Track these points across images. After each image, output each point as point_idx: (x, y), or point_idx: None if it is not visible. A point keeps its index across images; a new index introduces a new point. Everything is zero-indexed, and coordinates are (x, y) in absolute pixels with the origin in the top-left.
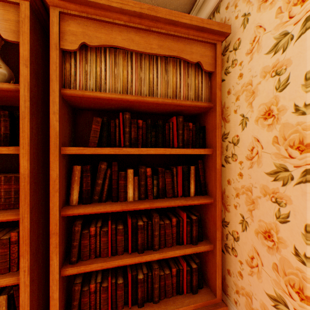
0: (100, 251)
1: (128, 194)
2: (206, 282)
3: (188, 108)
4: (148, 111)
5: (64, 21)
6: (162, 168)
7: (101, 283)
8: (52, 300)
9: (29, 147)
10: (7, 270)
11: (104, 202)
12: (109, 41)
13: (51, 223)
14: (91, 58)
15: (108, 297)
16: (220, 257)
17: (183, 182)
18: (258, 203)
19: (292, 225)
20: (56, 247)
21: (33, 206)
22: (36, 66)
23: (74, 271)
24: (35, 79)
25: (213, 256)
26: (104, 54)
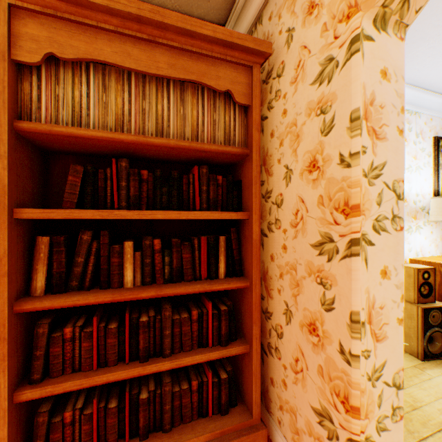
0: (82, 362)
1: (125, 278)
2: (242, 397)
3: (216, 155)
4: (160, 157)
5: (17, 18)
6: (178, 240)
7: (83, 410)
8: None
9: None
10: None
11: (88, 289)
12: (92, 54)
13: None
14: (65, 77)
15: (93, 429)
16: (258, 362)
17: (209, 259)
18: (303, 285)
19: (338, 314)
20: (4, 360)
21: None
22: None
23: (35, 394)
24: None
25: (250, 361)
26: (86, 71)
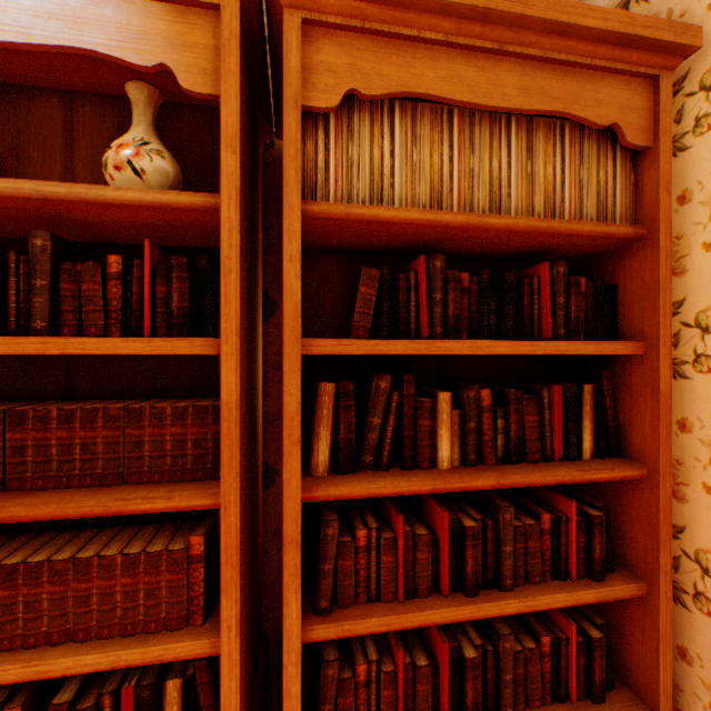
0: (378, 586)
1: (438, 453)
2: (619, 674)
3: (579, 242)
4: (471, 250)
5: (309, 40)
6: (517, 390)
7: (378, 663)
8: (287, 699)
9: (239, 339)
10: (183, 621)
11: (385, 469)
12: (407, 84)
13: (285, 518)
14: (360, 127)
15: (395, 698)
16: (667, 617)
17: (565, 424)
18: None
19: None
20: (296, 576)
21: (241, 477)
22: (243, 151)
23: (328, 631)
24: (243, 181)
25: (648, 613)
26: (388, 115)
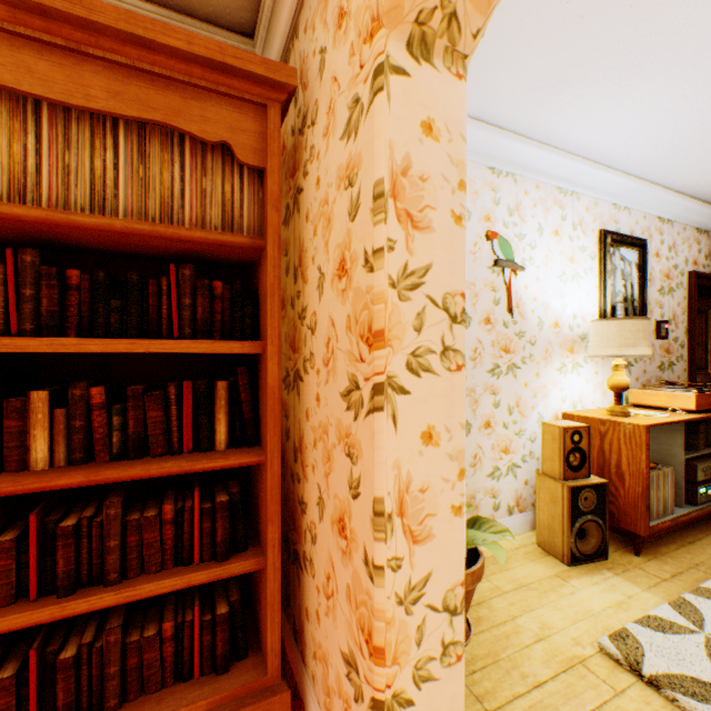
0: None
1: (33, 454)
2: (261, 642)
3: (209, 248)
4: (115, 248)
5: None
6: (139, 387)
7: None
8: None
9: None
10: None
11: None
12: None
13: None
14: None
15: None
16: (277, 584)
17: (197, 418)
18: (334, 458)
19: (363, 503)
20: None
21: None
22: None
23: None
24: None
25: (266, 584)
26: None
